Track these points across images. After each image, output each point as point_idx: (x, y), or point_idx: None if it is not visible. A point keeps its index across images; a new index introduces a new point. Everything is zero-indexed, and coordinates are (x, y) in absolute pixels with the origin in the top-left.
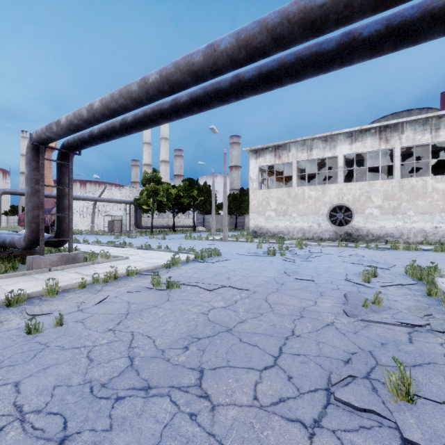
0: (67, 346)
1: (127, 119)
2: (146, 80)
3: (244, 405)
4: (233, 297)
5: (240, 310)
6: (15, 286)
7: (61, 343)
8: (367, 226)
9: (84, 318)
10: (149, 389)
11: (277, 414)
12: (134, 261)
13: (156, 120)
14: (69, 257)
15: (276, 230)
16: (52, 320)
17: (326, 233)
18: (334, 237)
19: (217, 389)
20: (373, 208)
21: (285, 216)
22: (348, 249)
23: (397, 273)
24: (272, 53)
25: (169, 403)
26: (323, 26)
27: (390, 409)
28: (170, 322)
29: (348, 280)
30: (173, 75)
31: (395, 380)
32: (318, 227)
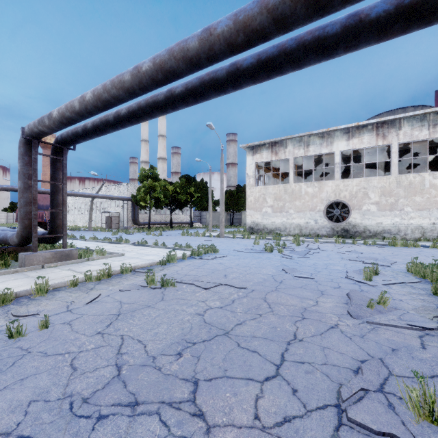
0: (50, 352)
1: (121, 111)
2: (139, 68)
3: (244, 427)
4: (230, 297)
5: (237, 310)
6: (5, 284)
7: (44, 348)
8: (364, 222)
9: (72, 319)
10: (136, 406)
11: (282, 437)
12: (130, 257)
13: (150, 112)
14: (62, 254)
15: (273, 226)
16: (38, 322)
17: (323, 230)
18: (330, 233)
19: (213, 405)
20: (370, 205)
21: (282, 212)
22: (345, 245)
23: (398, 270)
24: (272, 37)
25: (158, 424)
26: (329, 4)
27: (412, 432)
28: (163, 324)
29: (348, 278)
30: (167, 62)
31: (416, 397)
32: (314, 224)
